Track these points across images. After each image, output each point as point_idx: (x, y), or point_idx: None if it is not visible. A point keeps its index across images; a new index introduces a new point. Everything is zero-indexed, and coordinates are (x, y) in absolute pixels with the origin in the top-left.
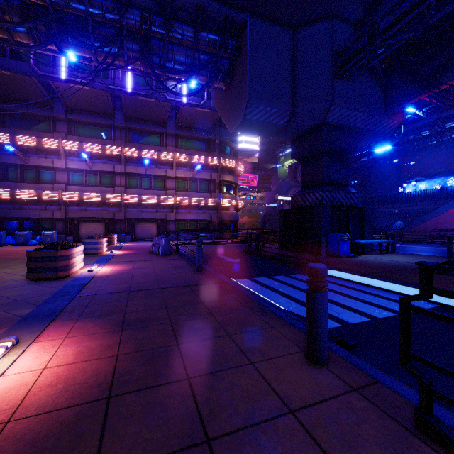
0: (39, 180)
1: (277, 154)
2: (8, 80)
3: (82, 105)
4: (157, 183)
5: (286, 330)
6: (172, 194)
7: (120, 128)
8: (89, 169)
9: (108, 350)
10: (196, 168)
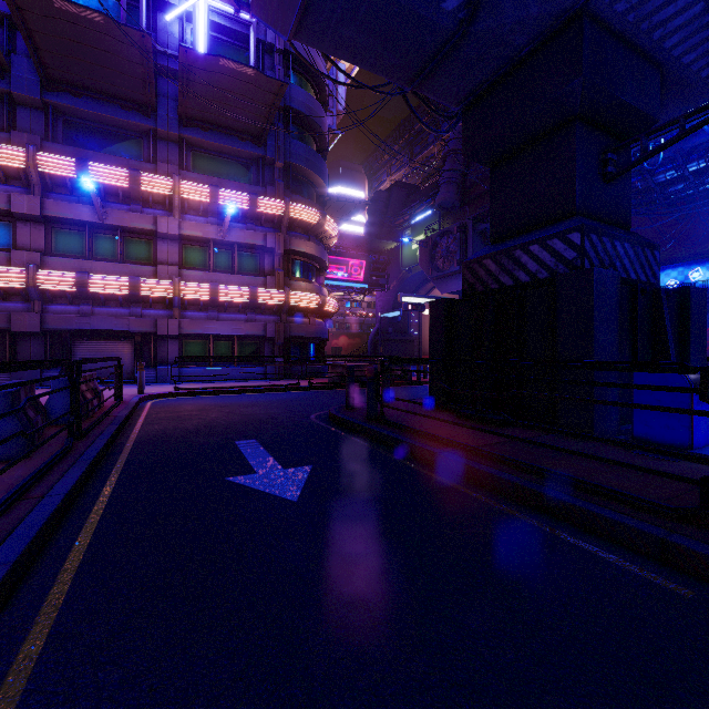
0: None
1: (398, 224)
2: None
3: None
4: (134, 248)
5: None
6: (171, 275)
7: (29, 104)
8: None
9: None
10: (226, 215)
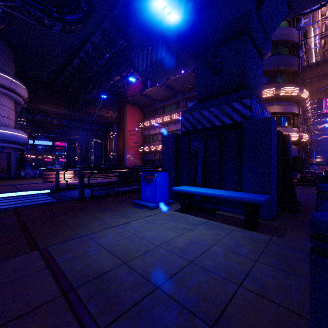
0: (153, 141)
1: None
2: (135, 100)
3: (161, 96)
4: None
5: None
6: None
7: (181, 100)
8: (167, 130)
9: None
10: None
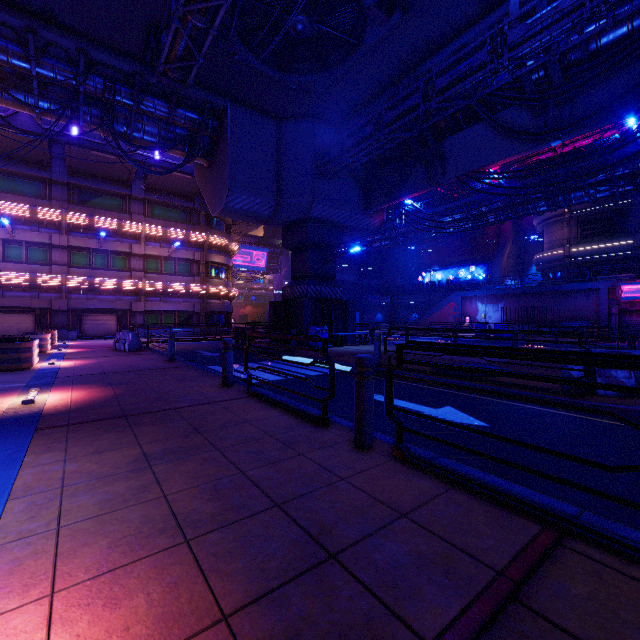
0: None
1: None
2: None
3: None
4: (117, 261)
5: (221, 380)
6: (140, 277)
7: (59, 183)
8: (8, 238)
9: (106, 390)
10: (173, 245)
